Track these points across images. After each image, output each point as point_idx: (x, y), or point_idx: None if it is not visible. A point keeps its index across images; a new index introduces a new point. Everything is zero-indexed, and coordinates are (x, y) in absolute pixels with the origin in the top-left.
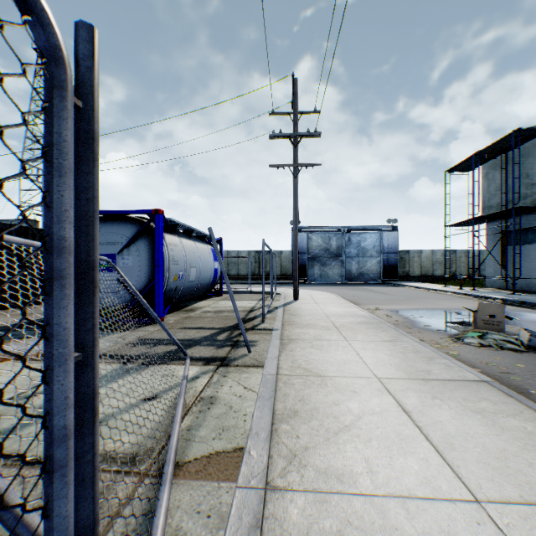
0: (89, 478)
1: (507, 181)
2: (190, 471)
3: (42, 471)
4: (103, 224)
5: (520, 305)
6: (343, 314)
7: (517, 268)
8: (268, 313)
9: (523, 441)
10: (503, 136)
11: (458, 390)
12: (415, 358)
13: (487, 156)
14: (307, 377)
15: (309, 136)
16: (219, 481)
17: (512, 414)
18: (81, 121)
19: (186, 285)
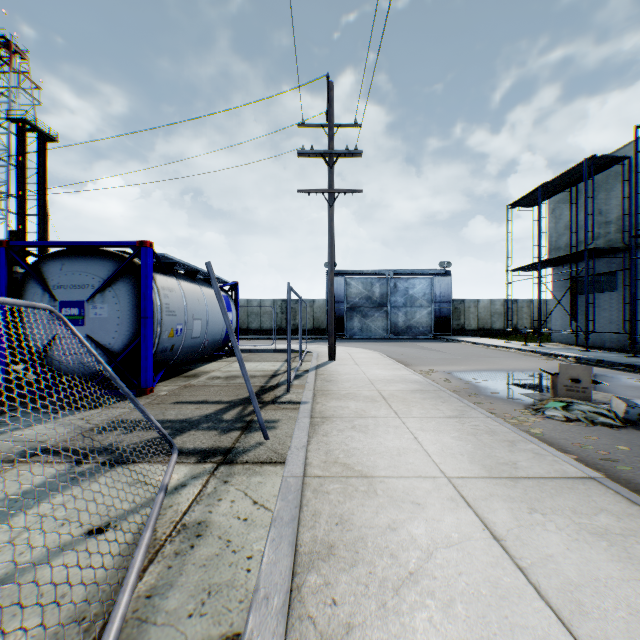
0: None
1: (578, 218)
2: None
3: None
4: (67, 259)
5: (597, 364)
6: (392, 379)
7: (591, 320)
8: (295, 379)
9: None
10: (575, 165)
11: (562, 495)
12: (493, 443)
13: (555, 188)
14: (348, 479)
15: (348, 154)
16: None
17: None
18: None
19: (187, 342)
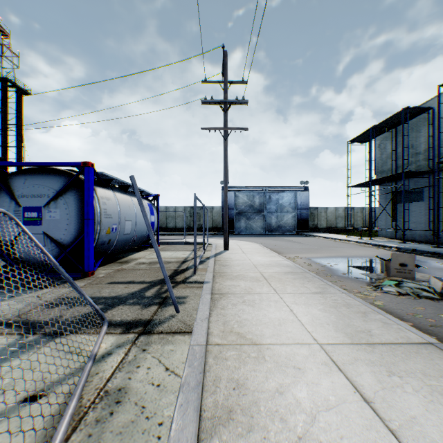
0: None
1: (396, 151)
2: None
3: None
4: (29, 175)
5: (412, 252)
6: (270, 264)
7: (407, 221)
8: (200, 264)
9: None
10: (395, 113)
11: (411, 359)
12: (350, 314)
13: (381, 129)
14: (241, 346)
15: (237, 103)
16: None
17: None
18: None
19: (121, 237)
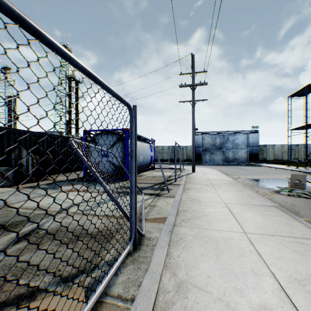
0: (135, 198)
1: None
2: (149, 221)
3: (130, 192)
4: (102, 135)
5: None
6: (217, 179)
7: None
8: (178, 178)
9: (275, 222)
10: None
11: (259, 208)
12: (246, 197)
13: None
14: (193, 201)
15: (201, 84)
16: (159, 223)
17: (278, 216)
18: (134, 125)
19: (138, 163)
